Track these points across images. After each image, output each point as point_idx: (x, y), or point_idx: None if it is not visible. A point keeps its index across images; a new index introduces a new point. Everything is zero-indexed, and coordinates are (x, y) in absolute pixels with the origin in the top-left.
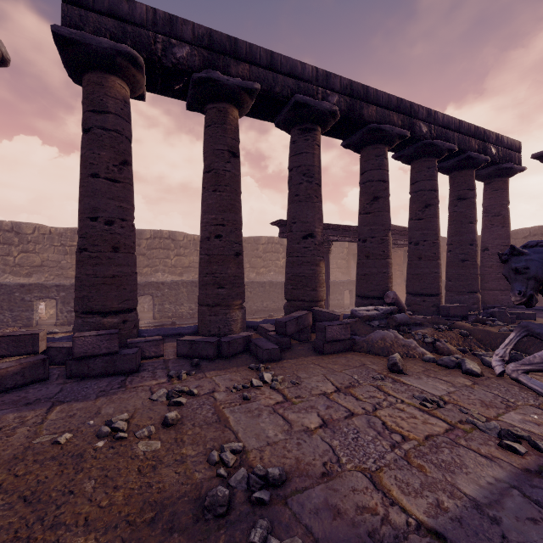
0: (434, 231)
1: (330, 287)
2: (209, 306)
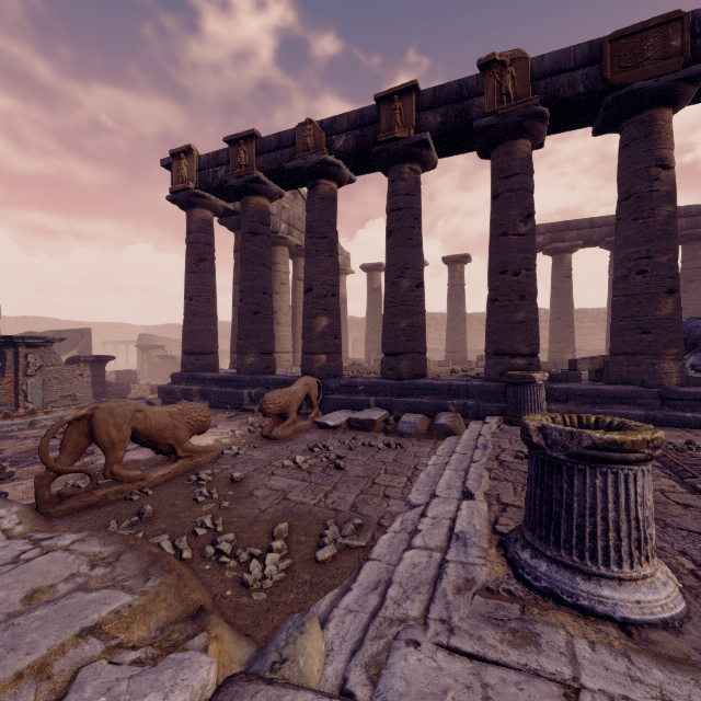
0: None
1: None
2: (553, 352)
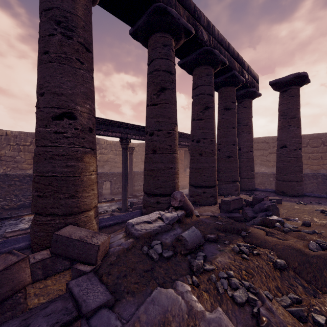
0: (212, 130)
1: (134, 176)
2: None
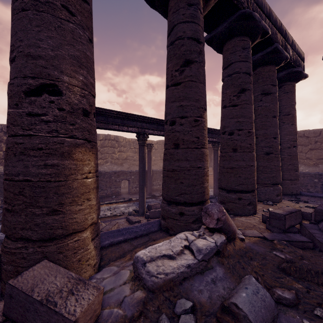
0: (250, 119)
1: (153, 175)
2: None
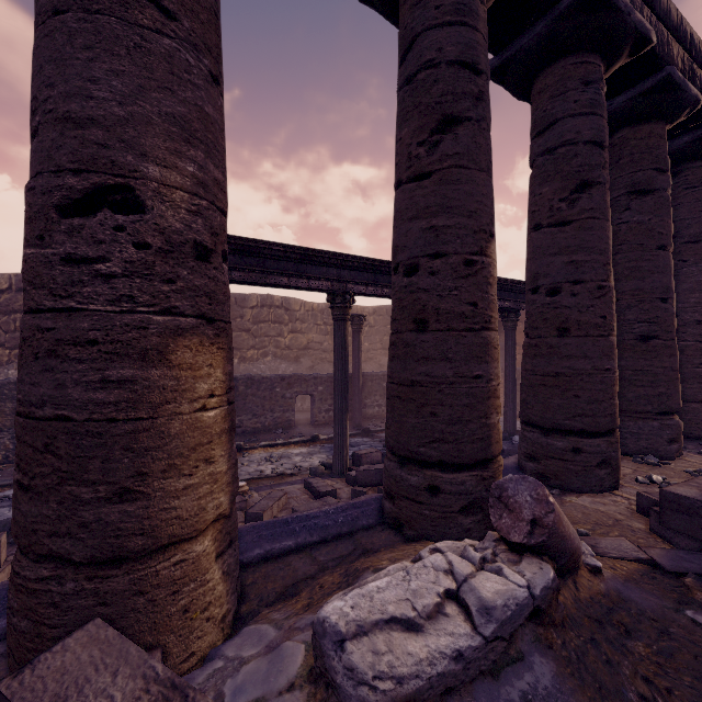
0: (603, 254)
1: (365, 383)
2: None
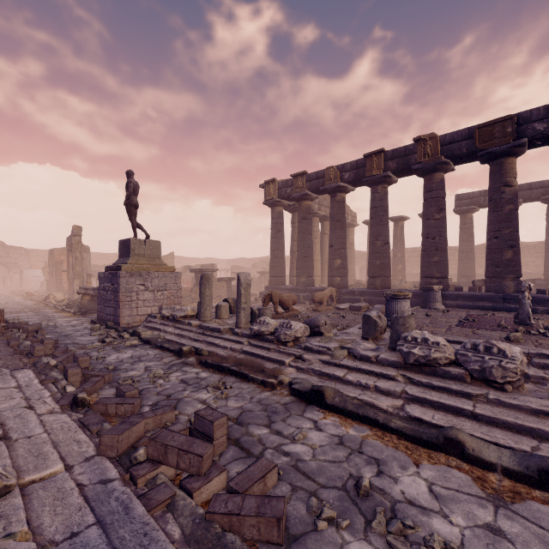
0: None
1: None
2: None
